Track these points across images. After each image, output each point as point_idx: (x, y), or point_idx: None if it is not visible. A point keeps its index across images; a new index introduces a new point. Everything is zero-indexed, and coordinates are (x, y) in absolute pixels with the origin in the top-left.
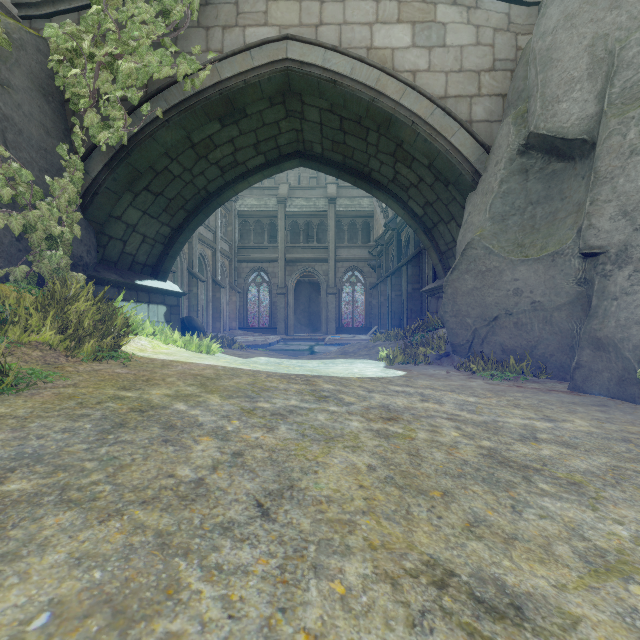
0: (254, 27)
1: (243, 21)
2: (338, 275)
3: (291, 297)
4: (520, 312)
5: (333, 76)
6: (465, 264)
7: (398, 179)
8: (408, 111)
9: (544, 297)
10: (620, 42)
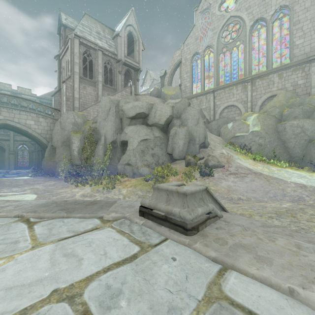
0: None
1: None
2: (15, 146)
3: None
4: (52, 168)
5: (17, 127)
6: (44, 160)
7: (34, 139)
8: (34, 135)
9: (53, 166)
10: (58, 140)
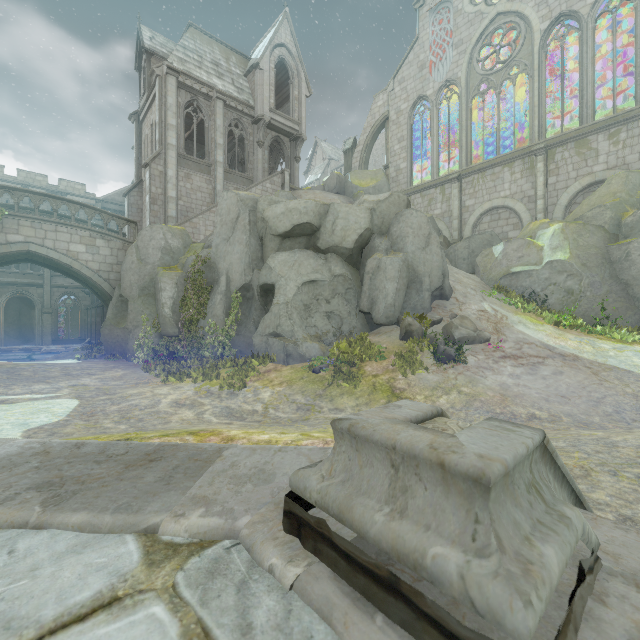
0: (12, 234)
1: (6, 231)
2: (54, 298)
3: (1, 315)
4: (120, 341)
5: (51, 258)
6: (105, 326)
7: (87, 282)
8: (84, 274)
9: (124, 338)
10: (133, 284)
